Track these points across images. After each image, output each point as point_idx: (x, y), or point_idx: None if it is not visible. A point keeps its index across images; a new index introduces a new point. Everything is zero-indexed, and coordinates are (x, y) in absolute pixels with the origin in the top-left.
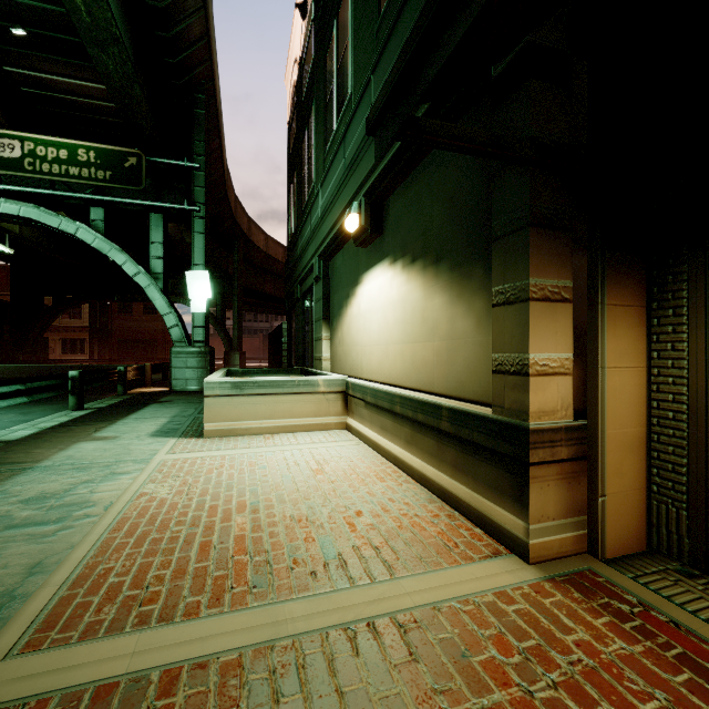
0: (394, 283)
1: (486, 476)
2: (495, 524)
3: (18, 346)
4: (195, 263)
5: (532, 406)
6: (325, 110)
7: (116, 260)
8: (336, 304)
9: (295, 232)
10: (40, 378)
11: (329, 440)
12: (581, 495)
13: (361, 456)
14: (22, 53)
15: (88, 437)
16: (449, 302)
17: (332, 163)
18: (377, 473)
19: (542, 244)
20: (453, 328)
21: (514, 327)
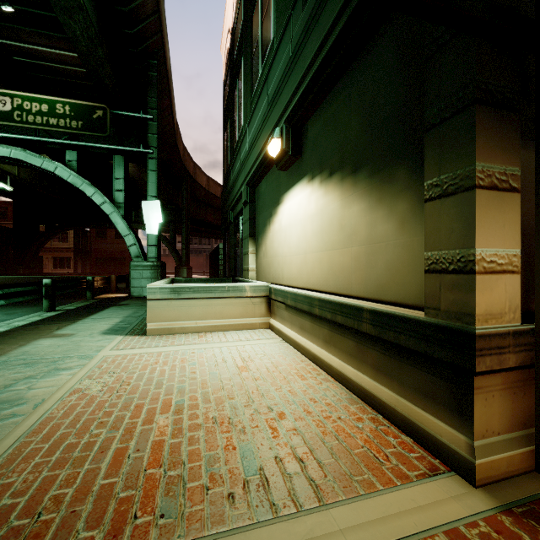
0: (312, 197)
1: (415, 382)
2: (428, 434)
3: (19, 262)
4: (149, 194)
5: (478, 307)
6: (251, 61)
7: (87, 193)
8: (260, 223)
9: (228, 168)
10: (17, 285)
11: (254, 338)
12: (526, 406)
13: (282, 354)
14: (12, 28)
15: (48, 334)
16: (368, 208)
17: (257, 102)
18: (297, 371)
19: (489, 125)
20: (373, 232)
21: (454, 220)
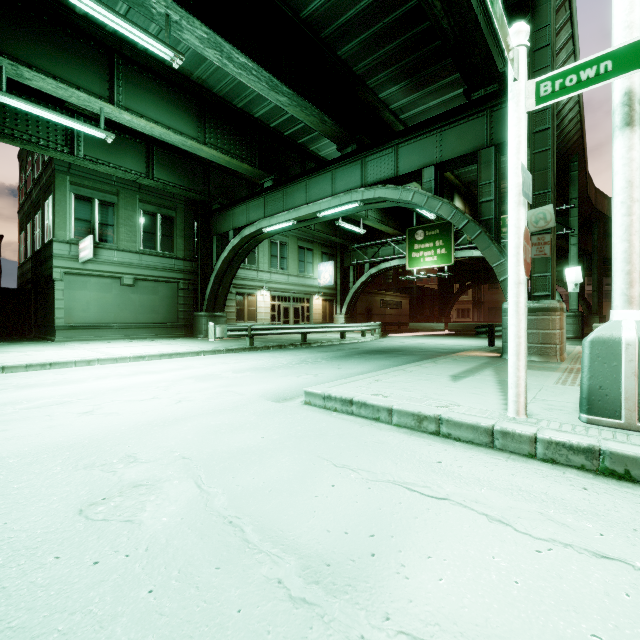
0: None
1: None
2: None
3: (441, 314)
4: (570, 263)
5: None
6: None
7: None
8: None
9: None
10: None
11: None
12: None
13: None
14: None
15: None
16: None
17: None
18: None
19: None
20: None
21: None
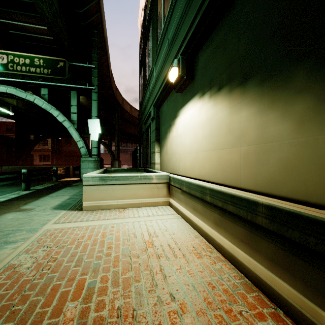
0: (203, 109)
1: None
2: None
3: (19, 158)
4: (92, 115)
5: None
6: (157, 22)
7: (54, 114)
8: (163, 131)
9: (142, 98)
10: (2, 173)
11: (158, 214)
12: None
13: (180, 229)
14: (7, 11)
15: (16, 208)
16: (258, 112)
17: (161, 47)
18: (193, 247)
19: None
20: (264, 133)
21: None
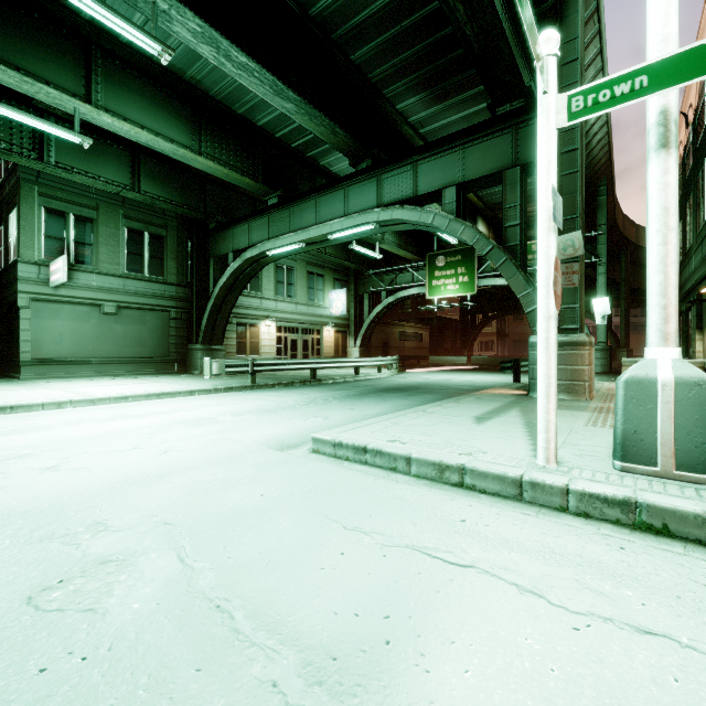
0: None
1: None
2: None
3: (464, 347)
4: (598, 293)
5: None
6: (696, 209)
7: None
8: (704, 320)
9: (680, 263)
10: None
11: None
12: None
13: None
14: None
15: None
16: None
17: (697, 249)
18: None
19: None
20: None
21: None
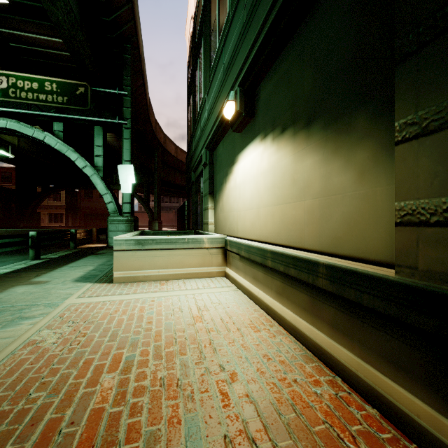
0: (265, 155)
1: (381, 347)
2: (400, 411)
3: (20, 217)
4: (124, 159)
5: None
6: (210, 38)
7: (71, 158)
8: (218, 182)
9: (191, 136)
10: (4, 236)
11: (211, 286)
12: None
13: (236, 303)
14: (7, 17)
15: (26, 281)
16: (322, 160)
17: (215, 73)
18: (250, 321)
19: None
20: (327, 185)
21: (438, 162)
